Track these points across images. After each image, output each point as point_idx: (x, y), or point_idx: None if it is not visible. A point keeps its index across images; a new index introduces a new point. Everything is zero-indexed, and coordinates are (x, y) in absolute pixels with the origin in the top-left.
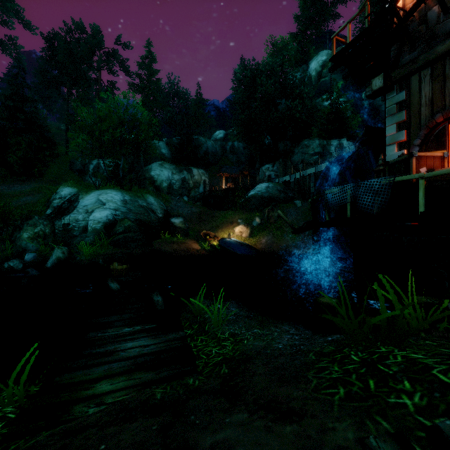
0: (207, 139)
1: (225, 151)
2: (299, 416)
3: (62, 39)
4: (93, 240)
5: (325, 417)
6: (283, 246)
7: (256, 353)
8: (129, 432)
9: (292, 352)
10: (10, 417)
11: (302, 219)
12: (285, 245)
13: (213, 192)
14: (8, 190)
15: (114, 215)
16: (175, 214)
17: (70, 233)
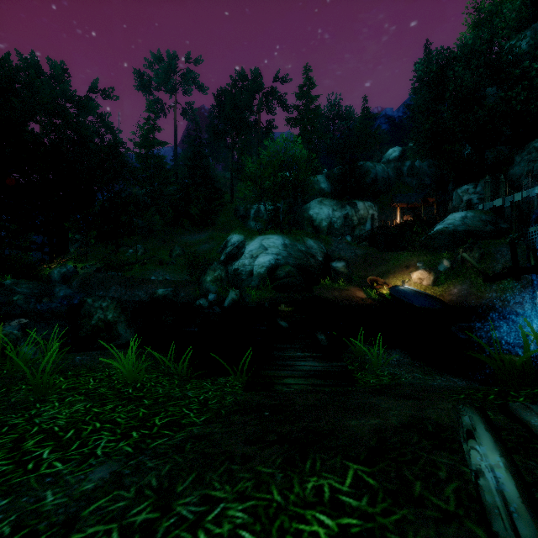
0: (375, 163)
1: (400, 174)
2: (420, 399)
3: (228, 93)
4: (258, 284)
5: (439, 401)
6: (486, 299)
7: (409, 384)
8: (311, 396)
9: (444, 387)
10: (240, 386)
11: (523, 261)
12: (490, 297)
13: (383, 229)
14: (191, 240)
15: (276, 260)
16: (336, 258)
17: (239, 277)
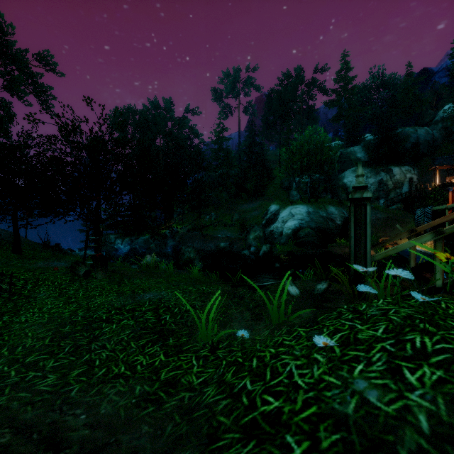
0: (416, 128)
1: (450, 134)
2: None
3: (275, 93)
4: (285, 242)
5: None
6: None
7: None
8: None
9: None
10: None
11: None
12: None
13: (415, 192)
14: (246, 208)
15: (300, 224)
16: None
17: (273, 236)
